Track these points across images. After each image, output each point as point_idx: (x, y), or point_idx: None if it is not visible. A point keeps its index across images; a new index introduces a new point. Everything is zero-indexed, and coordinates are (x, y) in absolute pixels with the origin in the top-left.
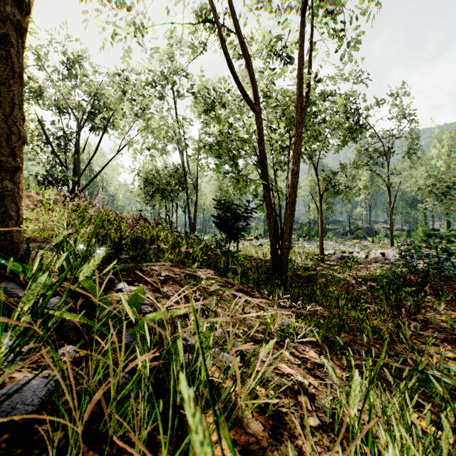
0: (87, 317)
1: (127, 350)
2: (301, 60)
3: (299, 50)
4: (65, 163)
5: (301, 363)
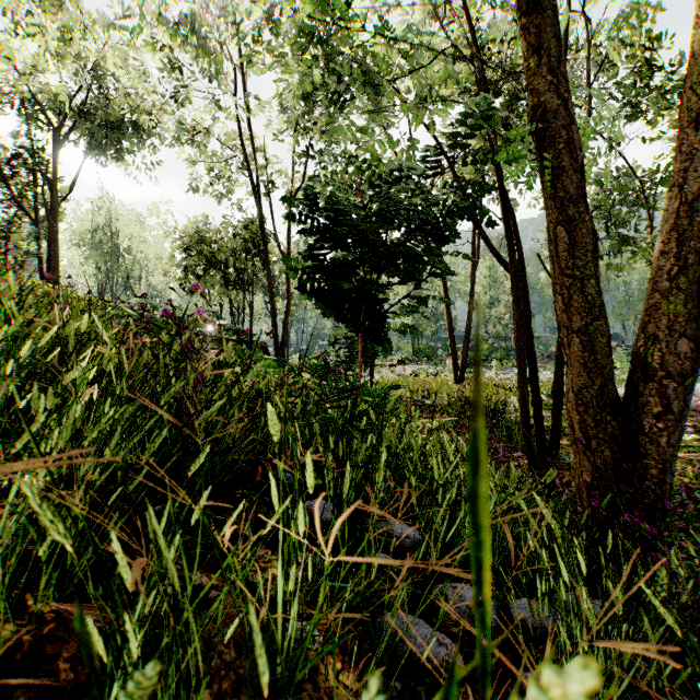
0: None
1: None
2: None
3: None
4: (36, 215)
5: None
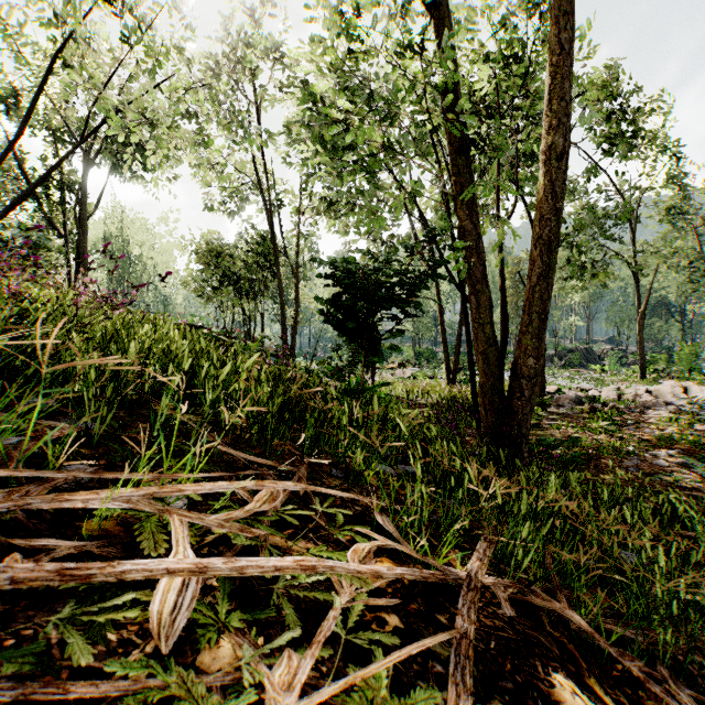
0: None
1: None
2: None
3: None
4: (64, 230)
5: None
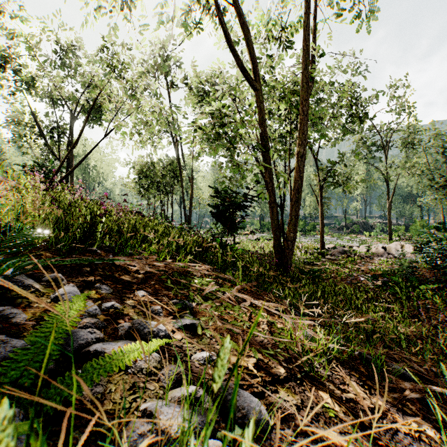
0: None
1: None
2: (307, 30)
3: (306, 19)
4: (59, 156)
5: (353, 416)
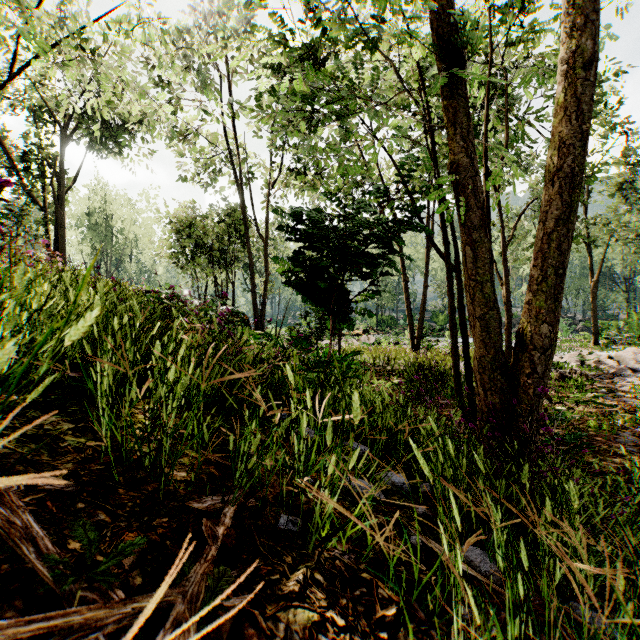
0: None
1: None
2: None
3: None
4: (44, 202)
5: None
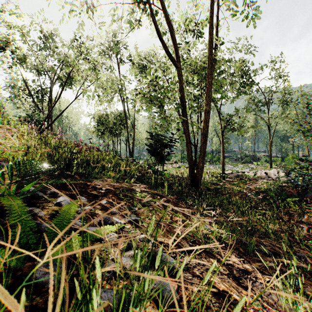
0: (0, 239)
1: (36, 287)
2: (211, 28)
3: (210, 20)
4: (42, 109)
5: (228, 271)
